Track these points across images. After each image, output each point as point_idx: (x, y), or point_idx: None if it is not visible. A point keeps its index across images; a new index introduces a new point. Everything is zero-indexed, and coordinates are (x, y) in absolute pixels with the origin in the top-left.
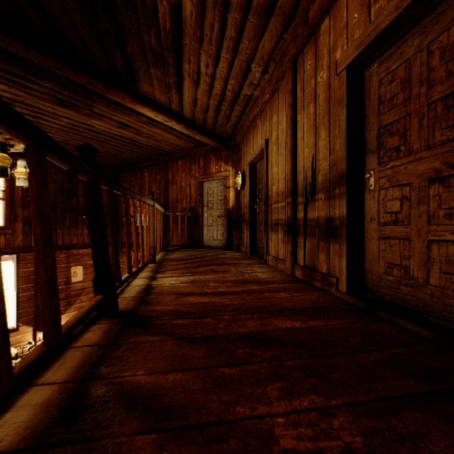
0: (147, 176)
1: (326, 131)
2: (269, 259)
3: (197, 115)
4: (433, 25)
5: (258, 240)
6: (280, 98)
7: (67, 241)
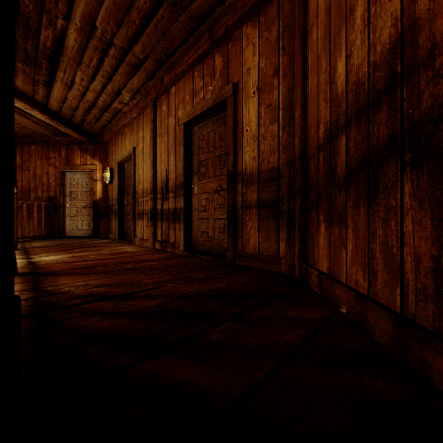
0: None
1: (174, 156)
2: (137, 240)
3: (64, 110)
4: (216, 122)
5: (126, 227)
6: (145, 120)
7: None
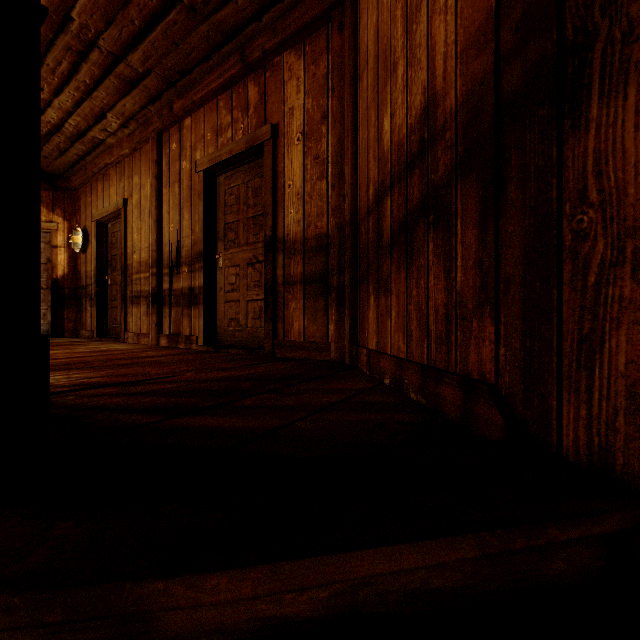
0: None
1: (189, 214)
2: (130, 336)
3: None
4: (249, 172)
5: (111, 319)
6: (144, 160)
7: None
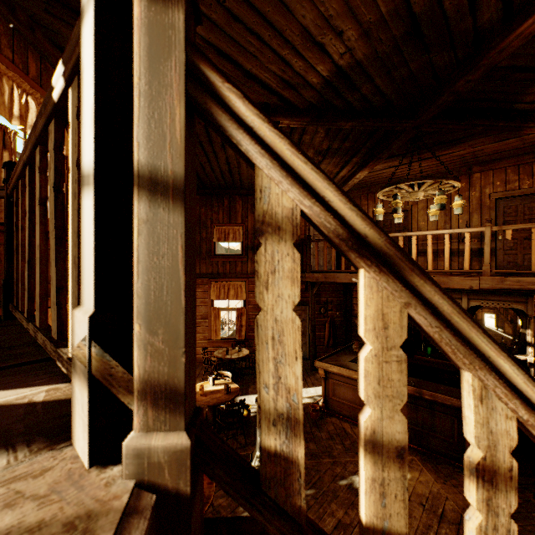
0: (241, 204)
1: (478, 216)
2: None
3: (364, 177)
4: (525, 200)
5: None
6: None
7: None
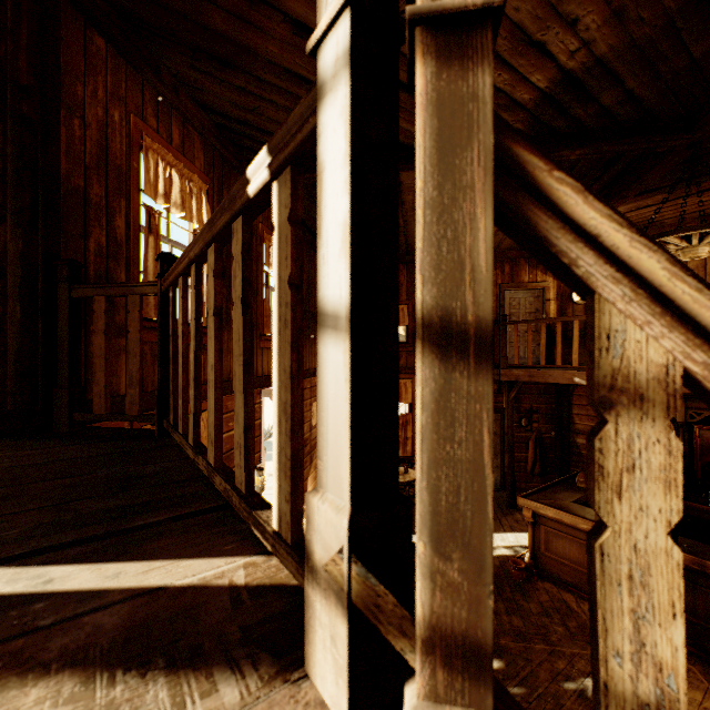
0: (405, 275)
1: None
2: None
3: None
4: None
5: None
6: None
7: (310, 364)
